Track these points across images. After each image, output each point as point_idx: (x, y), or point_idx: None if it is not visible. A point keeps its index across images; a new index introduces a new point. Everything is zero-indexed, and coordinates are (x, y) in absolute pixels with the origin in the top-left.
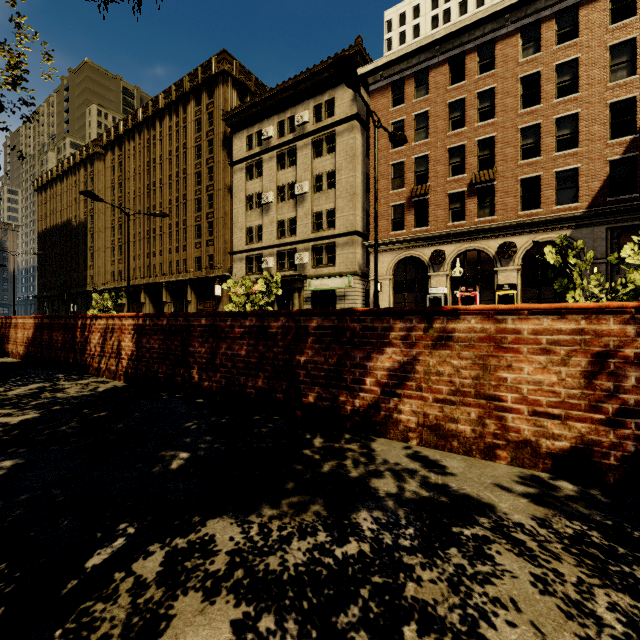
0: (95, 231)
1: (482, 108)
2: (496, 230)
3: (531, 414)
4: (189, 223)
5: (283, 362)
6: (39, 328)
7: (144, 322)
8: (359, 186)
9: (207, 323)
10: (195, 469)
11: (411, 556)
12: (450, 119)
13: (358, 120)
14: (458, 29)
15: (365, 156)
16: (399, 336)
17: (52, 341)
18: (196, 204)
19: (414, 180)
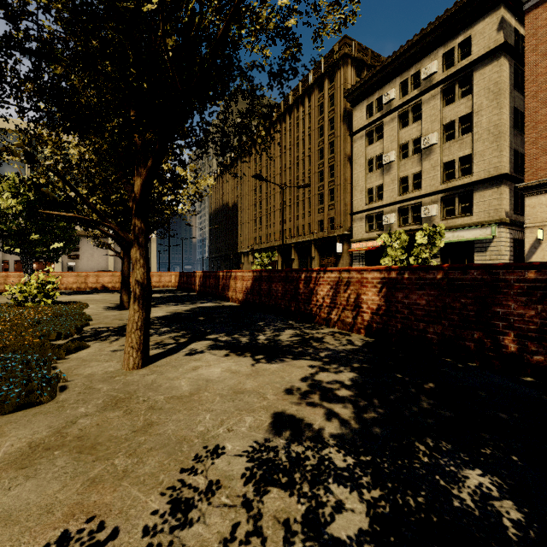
0: (243, 209)
1: None
2: None
3: None
4: (313, 193)
5: None
6: (257, 280)
7: (399, 275)
8: (506, 123)
9: (541, 277)
10: None
11: None
12: None
13: (505, 49)
14: None
15: (512, 88)
16: None
17: (271, 291)
18: (319, 176)
19: None
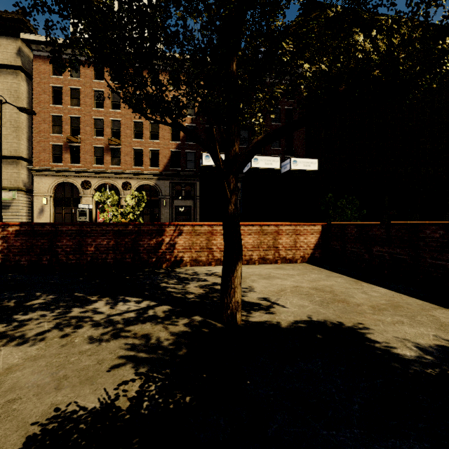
0: None
1: (114, 101)
2: (121, 174)
3: None
4: None
5: None
6: None
7: None
8: (24, 122)
9: None
10: None
11: None
12: (95, 100)
13: (23, 71)
14: None
15: (31, 100)
16: None
17: None
18: None
19: (70, 131)
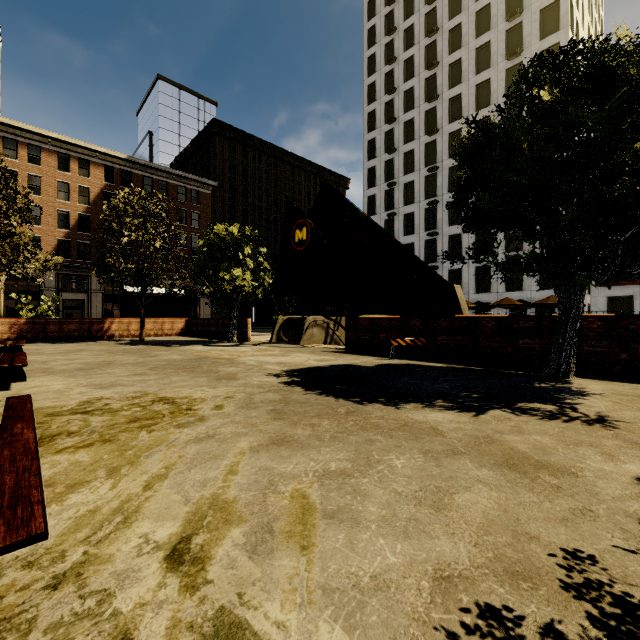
0: None
1: None
2: None
3: (1, 334)
4: None
5: None
6: None
7: None
8: None
9: None
10: None
11: None
12: None
13: None
14: None
15: None
16: None
17: None
18: None
19: None
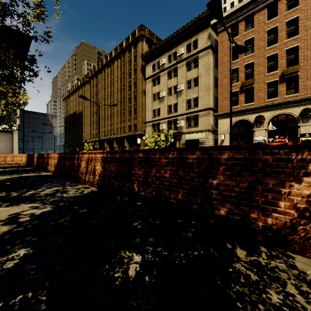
0: (86, 116)
1: (289, 30)
2: (299, 101)
3: None
4: (125, 109)
5: (198, 183)
6: (60, 159)
7: (107, 155)
8: (211, 84)
9: (143, 156)
10: (149, 279)
11: None
12: (267, 40)
13: (211, 48)
14: None
15: (214, 67)
16: None
17: (65, 165)
18: (128, 100)
19: (244, 77)
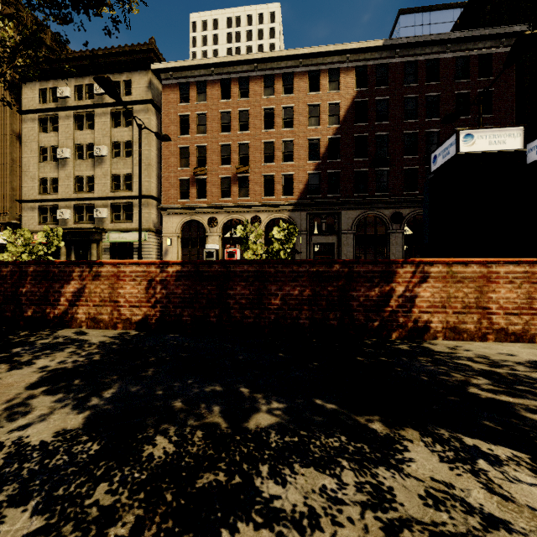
0: None
1: (242, 122)
2: (250, 207)
3: (129, 307)
4: None
5: (11, 293)
6: None
7: None
8: (154, 159)
9: None
10: None
11: (27, 354)
12: (221, 123)
13: (153, 105)
14: (226, 61)
15: None
16: (78, 275)
17: None
18: None
19: (196, 162)
